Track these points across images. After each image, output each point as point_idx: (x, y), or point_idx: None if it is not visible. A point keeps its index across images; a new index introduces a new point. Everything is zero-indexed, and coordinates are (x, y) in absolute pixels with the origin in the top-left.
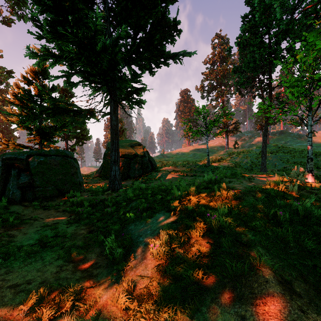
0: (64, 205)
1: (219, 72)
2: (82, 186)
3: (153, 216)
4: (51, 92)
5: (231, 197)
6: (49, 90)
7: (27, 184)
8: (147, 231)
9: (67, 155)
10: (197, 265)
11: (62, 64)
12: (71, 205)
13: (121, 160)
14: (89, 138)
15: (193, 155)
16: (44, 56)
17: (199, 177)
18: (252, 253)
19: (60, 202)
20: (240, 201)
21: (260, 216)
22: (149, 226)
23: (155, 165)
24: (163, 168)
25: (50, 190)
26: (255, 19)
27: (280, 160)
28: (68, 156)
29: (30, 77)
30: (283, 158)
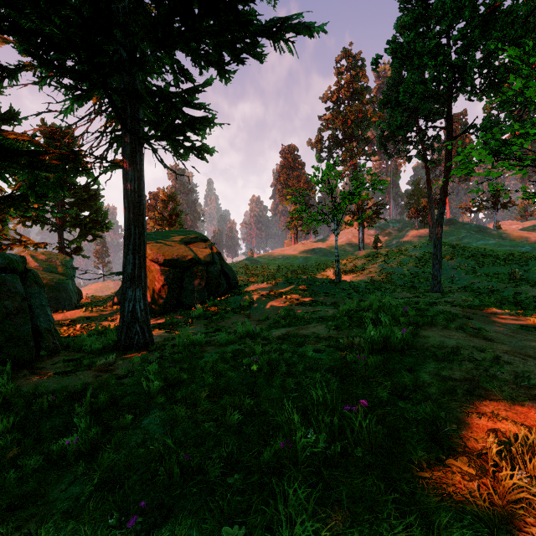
0: None
1: (349, 115)
2: (47, 340)
3: None
4: (5, 122)
5: None
6: (0, 118)
7: None
8: None
9: None
10: None
11: (1, 41)
12: None
13: (163, 272)
14: (106, 226)
15: (304, 260)
16: None
17: (323, 306)
18: None
19: None
20: None
21: None
22: None
23: (235, 280)
24: (251, 286)
25: None
26: (424, 5)
27: (461, 270)
28: None
29: None
30: (465, 267)
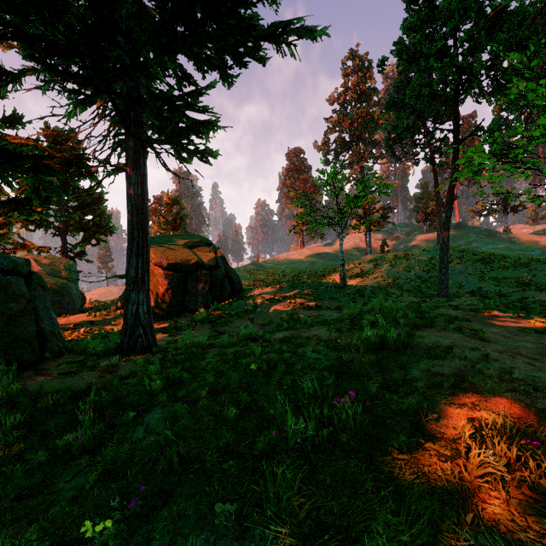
0: None
1: (356, 117)
2: (51, 343)
3: None
4: (8, 125)
5: None
6: (4, 122)
7: None
8: None
9: None
10: None
11: (6, 46)
12: None
13: (167, 276)
14: (109, 230)
15: (310, 265)
16: None
17: (328, 310)
18: None
19: None
20: None
21: None
22: None
23: (240, 284)
24: (255, 290)
25: None
26: (430, 6)
27: (469, 275)
28: (2, 269)
29: None
30: (473, 271)
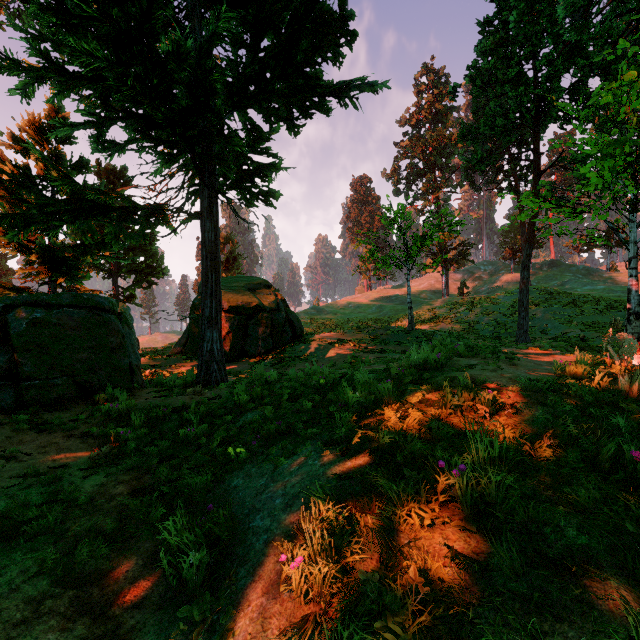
0: (89, 421)
1: (430, 142)
2: (137, 376)
3: (291, 454)
4: (77, 171)
5: (488, 406)
6: (73, 168)
7: (4, 372)
8: (274, 499)
9: (101, 306)
10: (420, 632)
11: (94, 107)
12: (105, 420)
13: (228, 319)
14: (162, 272)
15: (378, 309)
16: (37, 70)
17: (392, 354)
18: (600, 604)
19: (79, 414)
20: (510, 418)
21: (576, 464)
22: (280, 484)
23: (301, 328)
24: (318, 335)
25: (59, 386)
26: (507, 28)
27: (555, 319)
28: (104, 309)
29: (29, 138)
30: (561, 315)
